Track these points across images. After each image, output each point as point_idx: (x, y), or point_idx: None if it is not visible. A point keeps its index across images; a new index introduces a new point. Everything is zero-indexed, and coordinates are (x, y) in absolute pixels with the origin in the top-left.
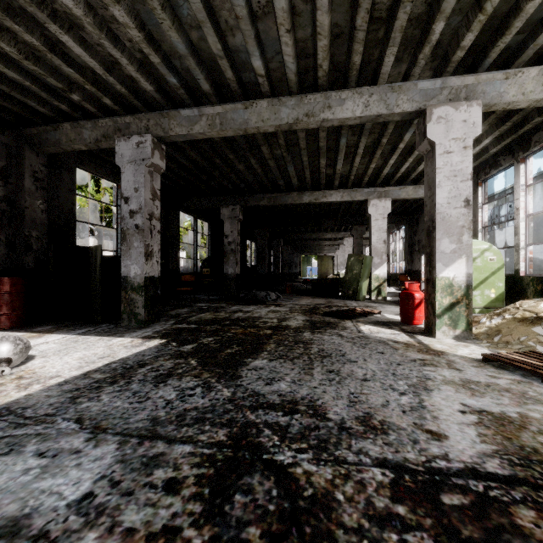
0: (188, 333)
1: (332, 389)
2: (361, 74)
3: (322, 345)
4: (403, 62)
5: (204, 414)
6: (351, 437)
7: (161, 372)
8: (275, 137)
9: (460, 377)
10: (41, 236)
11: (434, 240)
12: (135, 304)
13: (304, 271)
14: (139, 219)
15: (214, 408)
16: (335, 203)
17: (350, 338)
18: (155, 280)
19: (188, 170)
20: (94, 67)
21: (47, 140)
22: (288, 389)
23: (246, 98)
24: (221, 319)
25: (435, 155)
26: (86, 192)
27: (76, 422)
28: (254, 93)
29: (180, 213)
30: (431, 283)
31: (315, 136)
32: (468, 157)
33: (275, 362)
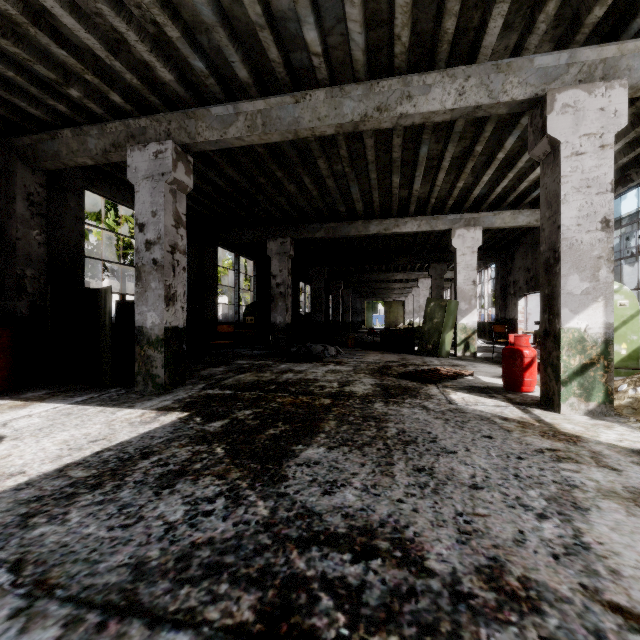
0: (220, 403)
1: (426, 504)
2: (453, 50)
3: (402, 424)
4: (513, 30)
5: (223, 555)
6: (477, 619)
7: (171, 467)
8: (335, 147)
9: (623, 485)
10: (39, 275)
11: (558, 277)
12: (152, 362)
13: (368, 319)
14: (158, 252)
15: (239, 542)
16: (409, 235)
17: (440, 413)
18: (179, 331)
19: (226, 194)
20: (93, 47)
21: (43, 152)
22: (358, 503)
23: (297, 90)
24: (265, 382)
25: (559, 158)
26: (105, 223)
27: (11, 568)
28: (307, 83)
29: (219, 250)
30: (552, 337)
31: (387, 144)
32: (607, 160)
33: (336, 452)
